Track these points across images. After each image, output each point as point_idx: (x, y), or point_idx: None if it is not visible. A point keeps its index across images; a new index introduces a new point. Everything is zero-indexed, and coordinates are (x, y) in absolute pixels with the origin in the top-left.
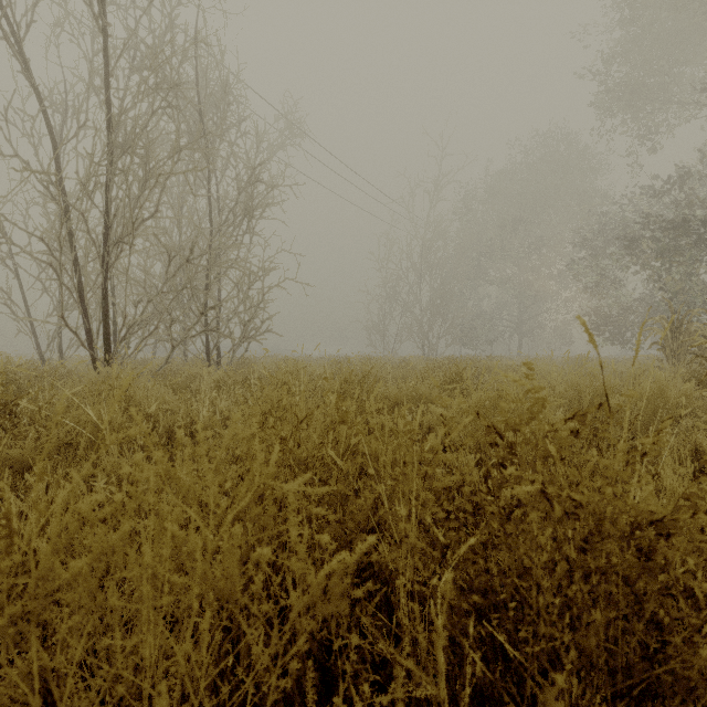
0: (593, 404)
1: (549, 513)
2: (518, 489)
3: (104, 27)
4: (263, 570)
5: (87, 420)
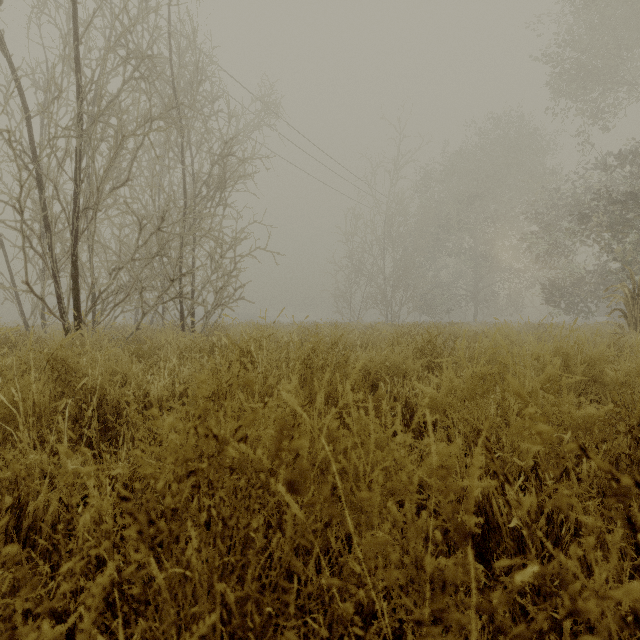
0: (582, 375)
1: None
2: None
3: None
4: None
5: None
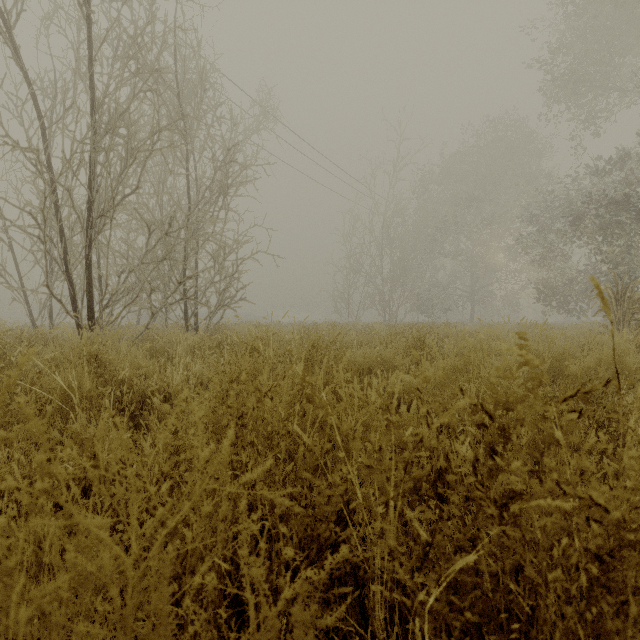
0: (551, 369)
1: (553, 510)
2: (540, 503)
3: (87, 14)
4: (213, 583)
5: (57, 386)
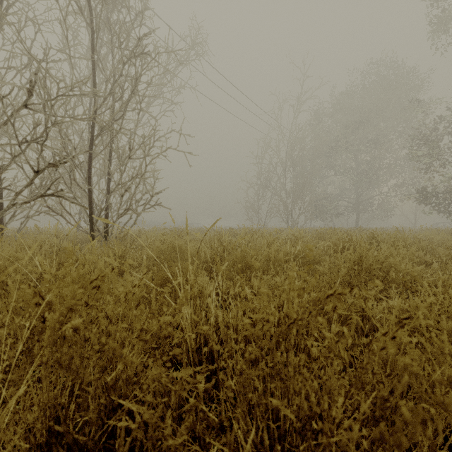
0: None
1: None
2: None
3: None
4: None
5: None
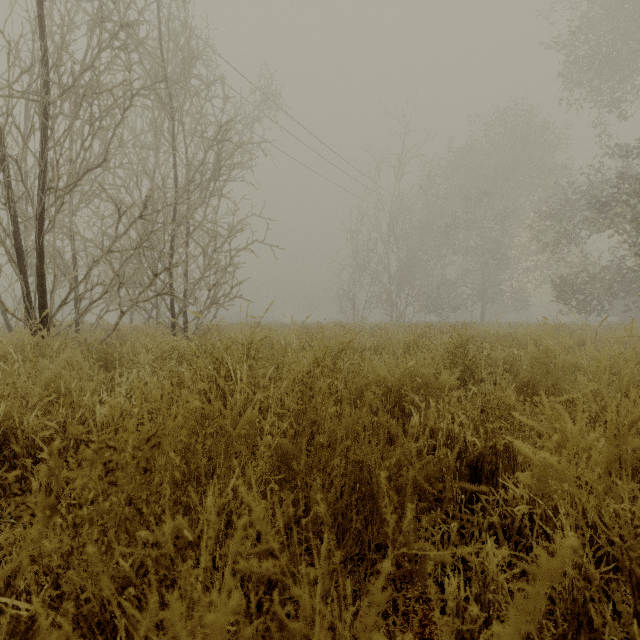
0: None
1: None
2: None
3: None
4: None
5: None
